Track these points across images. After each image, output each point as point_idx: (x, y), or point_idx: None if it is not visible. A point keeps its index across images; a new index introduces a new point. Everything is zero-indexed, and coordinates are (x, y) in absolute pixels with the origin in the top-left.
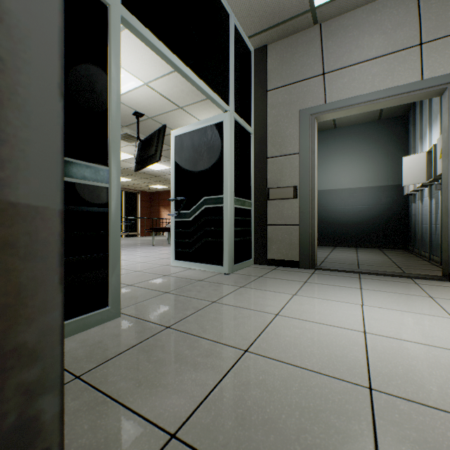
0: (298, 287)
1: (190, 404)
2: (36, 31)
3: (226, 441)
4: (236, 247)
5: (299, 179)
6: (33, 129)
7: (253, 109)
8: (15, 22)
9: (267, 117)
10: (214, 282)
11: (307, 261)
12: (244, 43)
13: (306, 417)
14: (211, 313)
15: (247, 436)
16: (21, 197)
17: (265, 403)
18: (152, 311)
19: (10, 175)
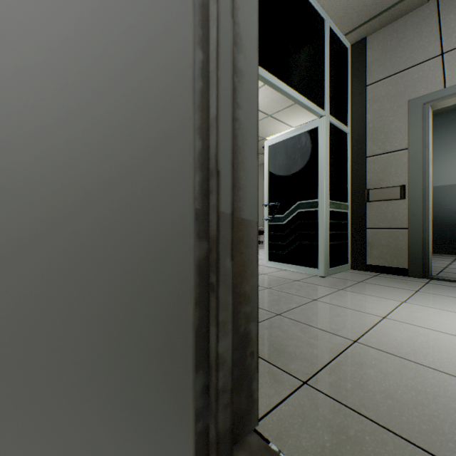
0: (407, 295)
1: (312, 367)
2: (249, 127)
3: (348, 395)
4: (331, 251)
5: (408, 177)
6: (248, 179)
7: (349, 107)
8: (243, 126)
9: (366, 113)
10: (310, 283)
11: (419, 269)
12: (339, 42)
13: (422, 396)
14: (315, 309)
15: (366, 396)
16: (245, 216)
17: (380, 379)
18: (260, 301)
19: (242, 205)
